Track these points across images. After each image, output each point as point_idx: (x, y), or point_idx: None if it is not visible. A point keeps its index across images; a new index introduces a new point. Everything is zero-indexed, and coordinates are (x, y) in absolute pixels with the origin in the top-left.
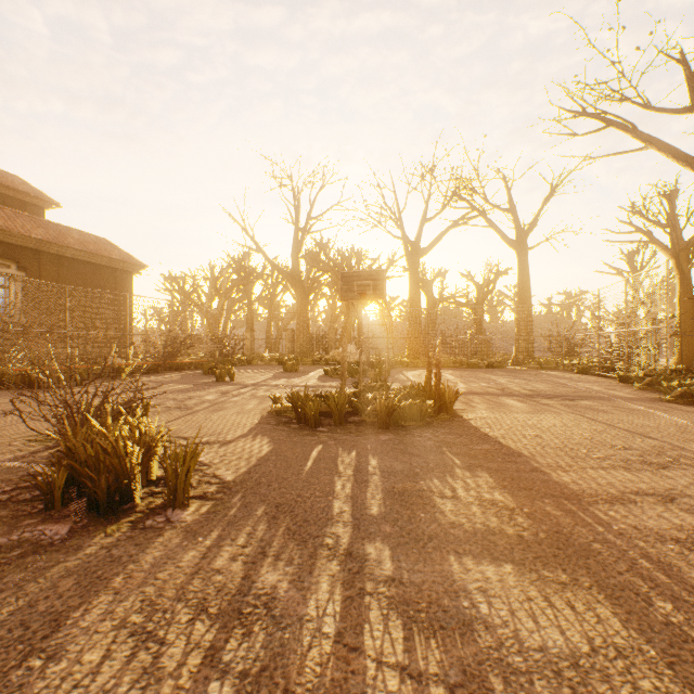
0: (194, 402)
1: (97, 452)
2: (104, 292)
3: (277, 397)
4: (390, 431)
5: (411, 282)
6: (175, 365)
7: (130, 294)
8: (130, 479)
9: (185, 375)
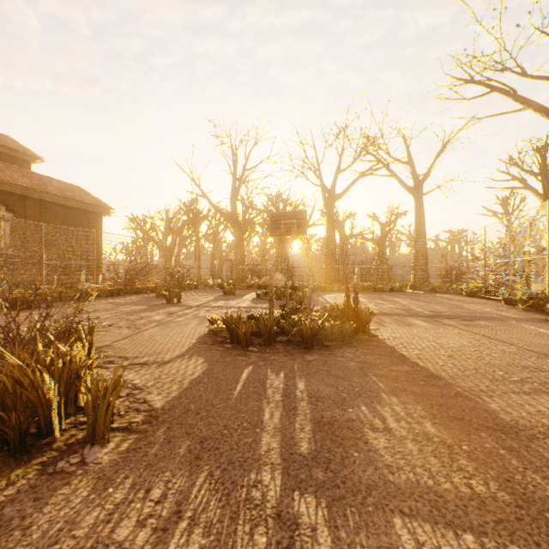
0: (143, 322)
1: (15, 384)
2: (78, 230)
3: (214, 318)
4: (315, 350)
5: (327, 221)
6: (134, 290)
7: (97, 231)
8: (50, 412)
9: (142, 298)
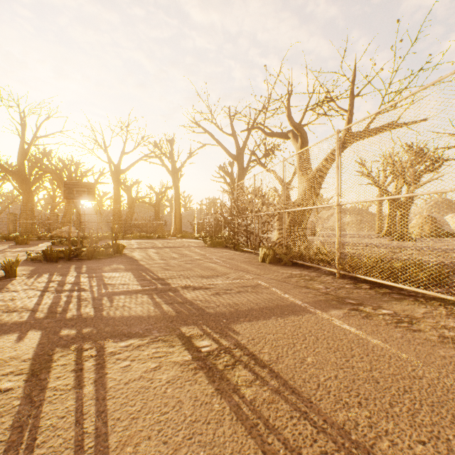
0: None
1: None
2: None
3: (30, 253)
4: (93, 260)
5: (115, 189)
6: None
7: None
8: None
9: None
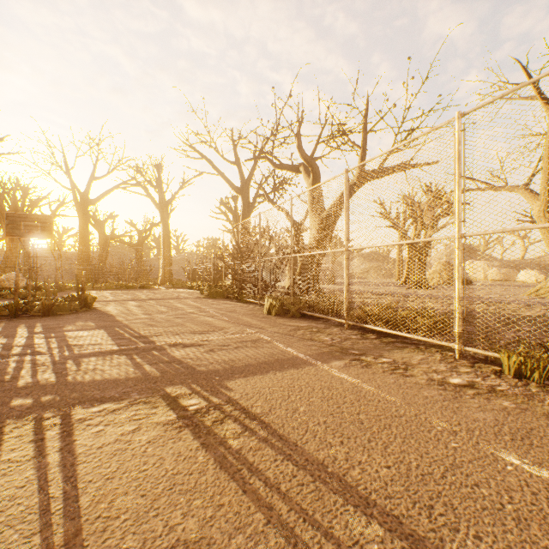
0: None
1: None
2: None
3: None
4: (51, 316)
5: (81, 224)
6: None
7: None
8: None
9: None
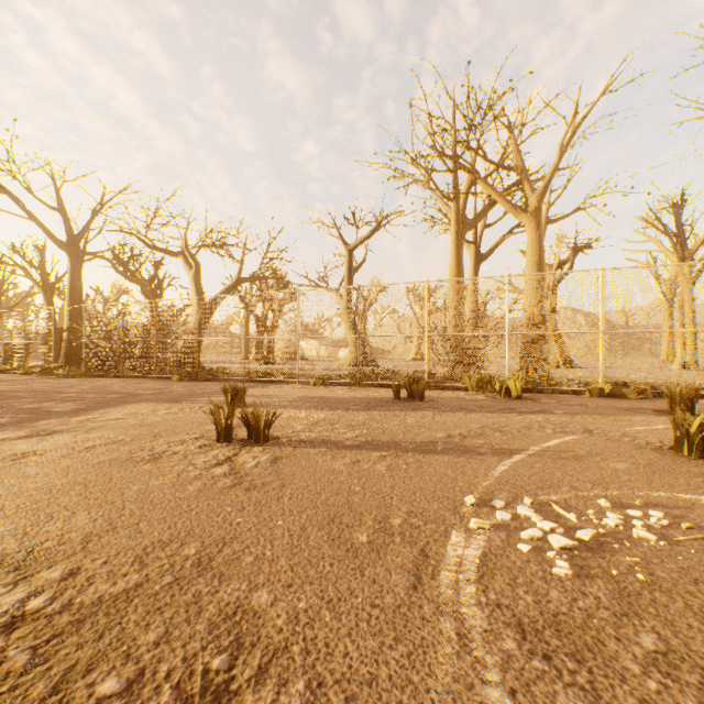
0: None
1: None
2: None
3: None
4: None
5: None
6: None
7: None
8: None
9: None
